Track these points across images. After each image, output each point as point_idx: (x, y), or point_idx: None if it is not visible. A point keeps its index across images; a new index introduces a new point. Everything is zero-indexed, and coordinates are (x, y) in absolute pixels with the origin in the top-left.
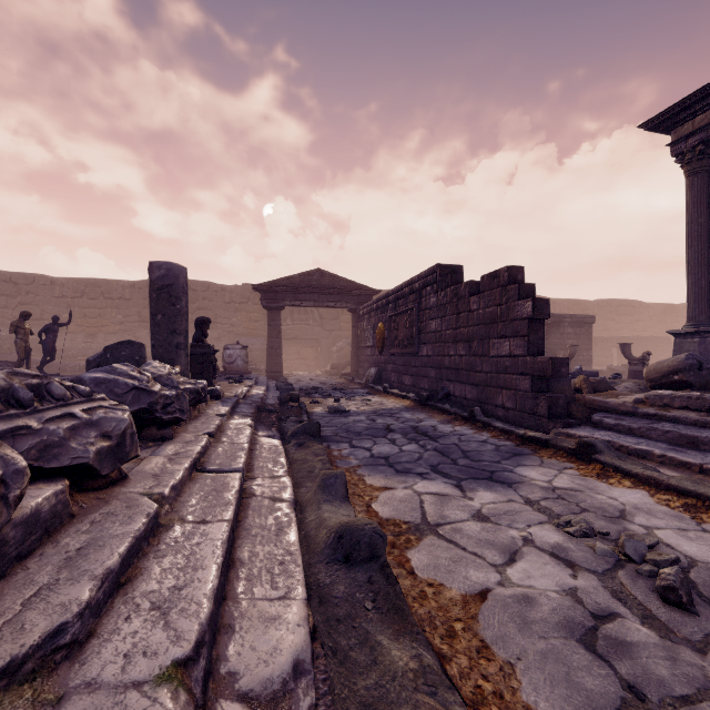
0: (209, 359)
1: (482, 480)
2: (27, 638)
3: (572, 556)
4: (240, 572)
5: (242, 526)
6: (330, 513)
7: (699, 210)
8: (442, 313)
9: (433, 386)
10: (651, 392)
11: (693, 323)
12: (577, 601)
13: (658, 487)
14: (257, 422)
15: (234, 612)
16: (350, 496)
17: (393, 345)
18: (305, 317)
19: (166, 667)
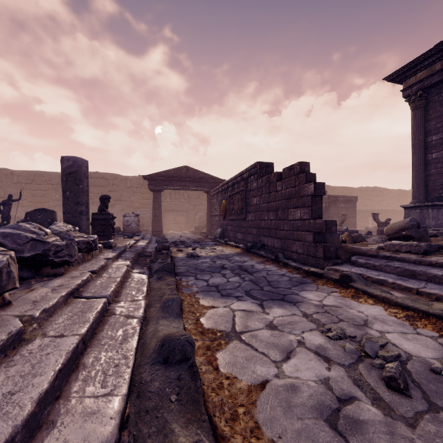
0: (109, 223)
1: (277, 301)
2: None
3: (329, 353)
4: (80, 375)
5: (96, 337)
6: (164, 326)
7: (419, 131)
8: (260, 193)
9: (254, 240)
10: (388, 242)
11: (416, 200)
12: (328, 388)
13: (390, 304)
14: (135, 263)
15: (61, 409)
16: (186, 313)
17: (231, 214)
18: (179, 197)
19: None
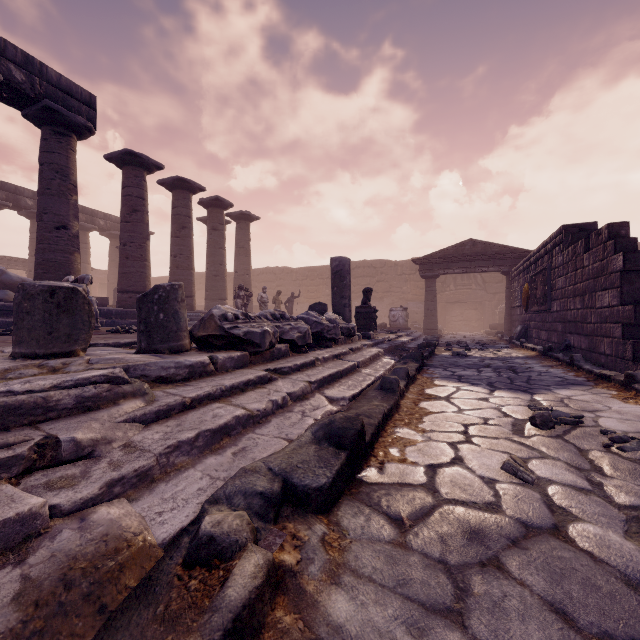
0: (370, 316)
1: (514, 390)
2: (278, 366)
3: (514, 414)
4: (338, 383)
5: (348, 377)
6: None
7: None
8: (565, 270)
9: (559, 339)
10: None
11: None
12: (485, 420)
13: None
14: (389, 353)
15: (331, 387)
16: (415, 385)
17: (533, 303)
18: (468, 282)
19: (306, 380)
